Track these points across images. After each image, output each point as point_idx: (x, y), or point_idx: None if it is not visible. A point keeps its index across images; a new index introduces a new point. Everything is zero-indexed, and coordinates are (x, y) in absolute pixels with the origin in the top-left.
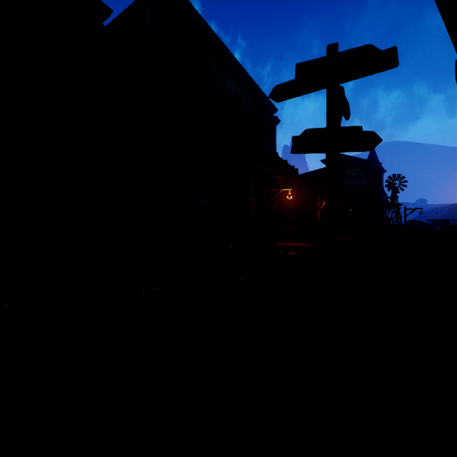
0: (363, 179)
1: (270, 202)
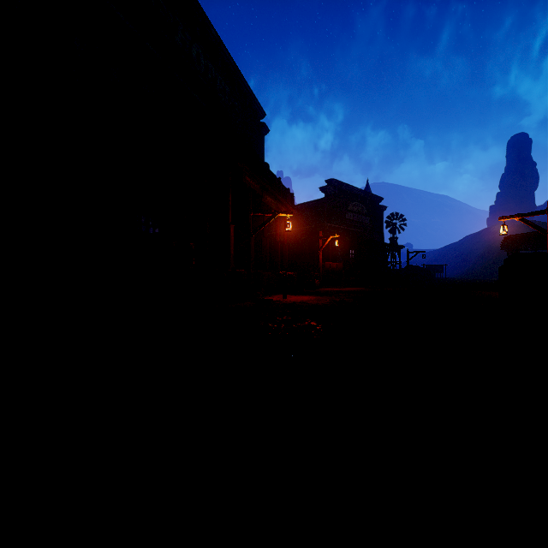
0: (364, 215)
1: (257, 238)
